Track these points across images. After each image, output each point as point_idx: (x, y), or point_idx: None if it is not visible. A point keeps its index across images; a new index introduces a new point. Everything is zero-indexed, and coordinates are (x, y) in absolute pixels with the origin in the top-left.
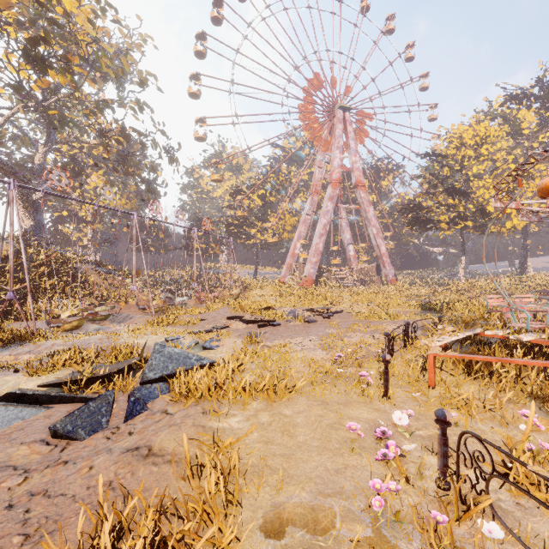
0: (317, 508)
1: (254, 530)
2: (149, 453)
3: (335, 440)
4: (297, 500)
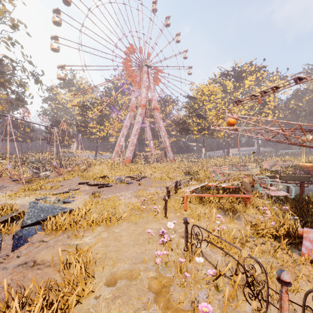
0: (132, 270)
1: (101, 286)
2: (34, 264)
3: (141, 239)
4: (122, 269)
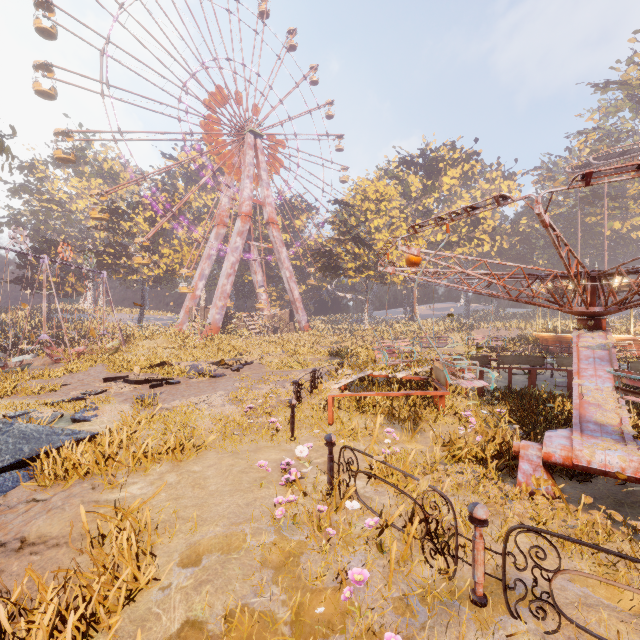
0: (231, 535)
1: (171, 569)
2: (23, 545)
3: (246, 482)
4: (212, 535)
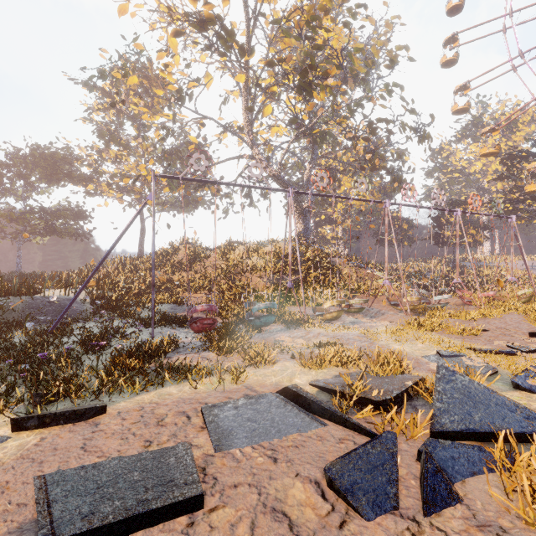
0: None
1: None
2: None
3: None
4: None
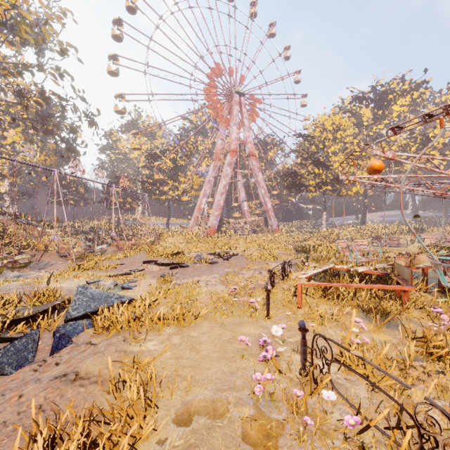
0: (216, 400)
1: (168, 423)
2: (76, 377)
3: (231, 351)
4: (201, 397)
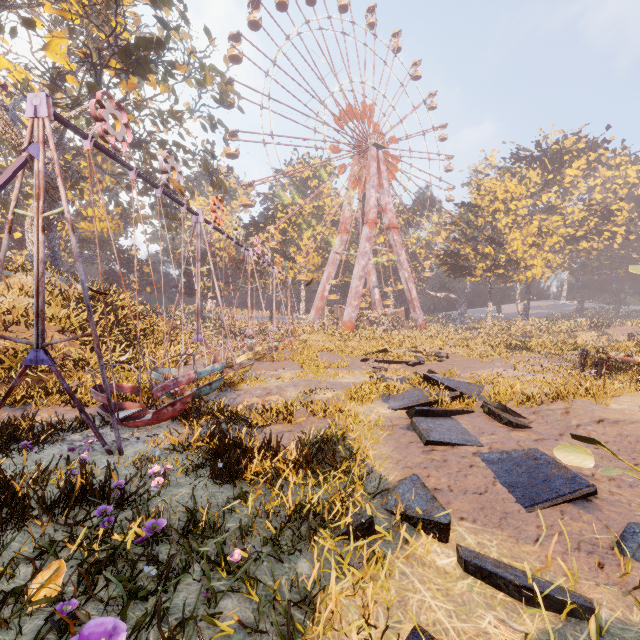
0: None
1: None
2: (614, 421)
3: None
4: None
